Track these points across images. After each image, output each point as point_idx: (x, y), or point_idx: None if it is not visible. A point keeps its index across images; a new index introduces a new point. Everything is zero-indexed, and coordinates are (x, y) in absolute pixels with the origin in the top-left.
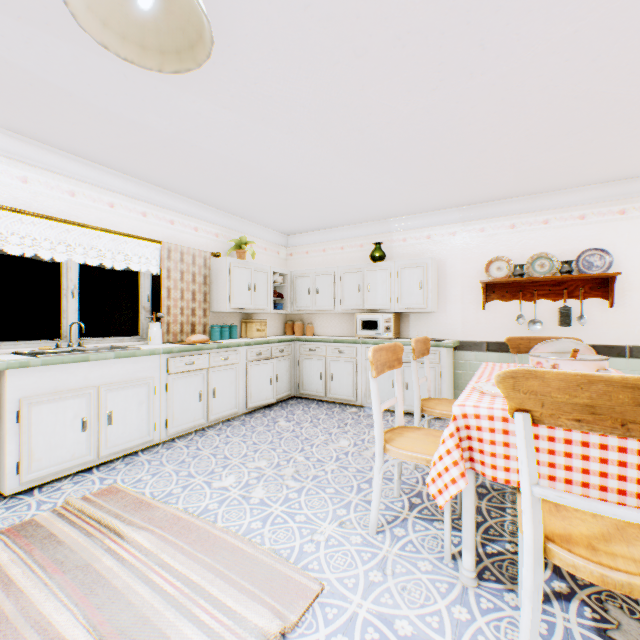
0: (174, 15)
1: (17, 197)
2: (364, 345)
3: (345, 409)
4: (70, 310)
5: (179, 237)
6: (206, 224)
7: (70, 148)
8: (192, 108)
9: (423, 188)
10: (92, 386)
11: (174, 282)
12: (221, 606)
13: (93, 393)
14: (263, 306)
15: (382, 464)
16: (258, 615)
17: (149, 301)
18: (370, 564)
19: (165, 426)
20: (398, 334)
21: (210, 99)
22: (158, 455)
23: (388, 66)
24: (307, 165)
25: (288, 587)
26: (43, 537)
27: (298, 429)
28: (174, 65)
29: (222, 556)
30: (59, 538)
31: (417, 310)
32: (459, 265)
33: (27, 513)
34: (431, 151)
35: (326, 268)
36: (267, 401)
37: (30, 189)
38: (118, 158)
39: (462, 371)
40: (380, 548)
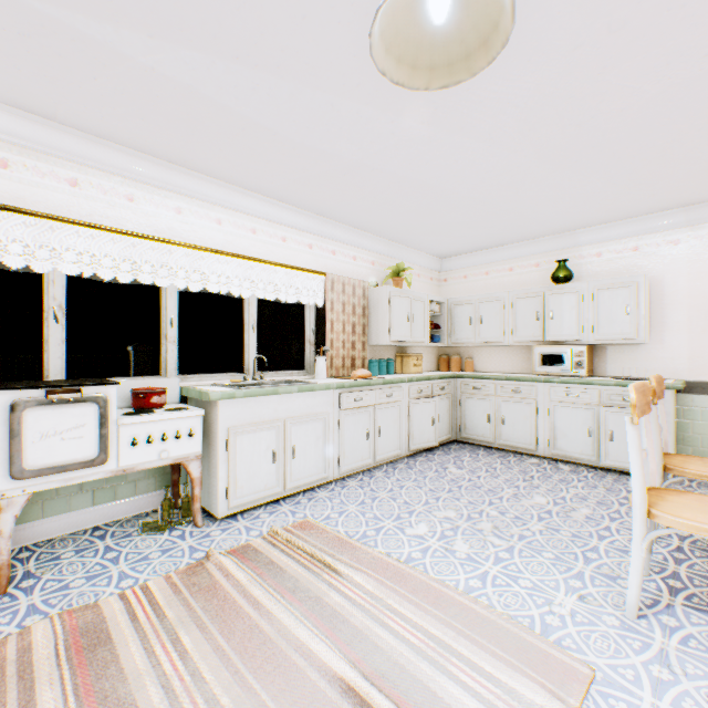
0: (456, 25)
1: (213, 238)
2: (547, 384)
3: (522, 459)
4: (251, 344)
5: (339, 267)
6: (363, 252)
7: (255, 187)
8: (387, 129)
9: (640, 187)
10: (279, 419)
11: (336, 314)
12: (478, 669)
13: (281, 426)
14: (420, 338)
15: (644, 533)
16: (529, 689)
17: (313, 334)
18: (645, 655)
19: (337, 463)
20: (591, 371)
21: (410, 116)
22: (335, 493)
23: (649, 36)
24: (495, 175)
25: (549, 663)
26: (266, 563)
27: (475, 478)
28: (442, 80)
29: (453, 612)
30: (280, 566)
31: (622, 341)
32: (684, 282)
33: (240, 537)
34: (671, 137)
35: (492, 294)
36: (429, 444)
37: (223, 230)
38: (295, 192)
39: (689, 420)
40: (650, 637)
